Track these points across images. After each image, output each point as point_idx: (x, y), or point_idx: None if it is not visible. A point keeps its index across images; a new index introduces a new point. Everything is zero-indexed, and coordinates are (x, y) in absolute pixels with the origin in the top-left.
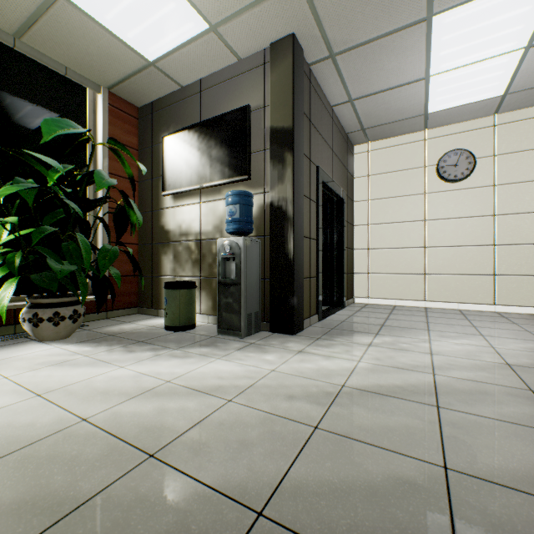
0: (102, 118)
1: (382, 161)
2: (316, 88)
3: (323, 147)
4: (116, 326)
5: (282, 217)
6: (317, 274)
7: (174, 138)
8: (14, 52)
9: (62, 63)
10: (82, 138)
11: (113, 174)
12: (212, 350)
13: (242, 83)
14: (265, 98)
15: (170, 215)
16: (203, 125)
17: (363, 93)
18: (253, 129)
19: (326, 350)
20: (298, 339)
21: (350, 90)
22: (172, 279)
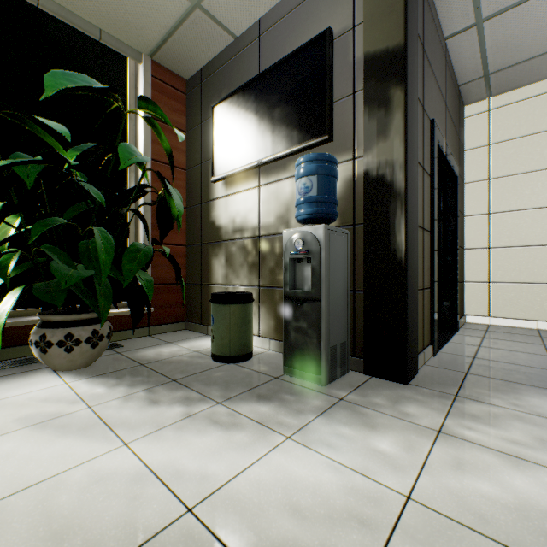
0: (143, 92)
1: (513, 121)
2: (429, 2)
3: (436, 94)
4: (154, 349)
5: (385, 193)
6: (431, 284)
7: (226, 104)
8: (42, 14)
9: (95, 25)
10: (111, 107)
11: (156, 161)
12: (276, 410)
13: (317, 3)
14: (355, 14)
15: (221, 207)
16: (262, 78)
17: (503, 2)
18: (334, 67)
19: (494, 434)
20: (418, 394)
21: (481, 1)
22: (223, 288)
